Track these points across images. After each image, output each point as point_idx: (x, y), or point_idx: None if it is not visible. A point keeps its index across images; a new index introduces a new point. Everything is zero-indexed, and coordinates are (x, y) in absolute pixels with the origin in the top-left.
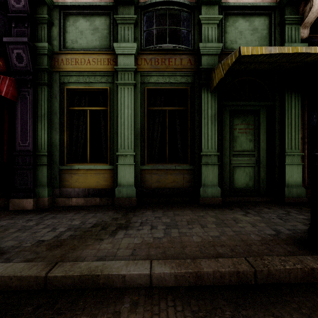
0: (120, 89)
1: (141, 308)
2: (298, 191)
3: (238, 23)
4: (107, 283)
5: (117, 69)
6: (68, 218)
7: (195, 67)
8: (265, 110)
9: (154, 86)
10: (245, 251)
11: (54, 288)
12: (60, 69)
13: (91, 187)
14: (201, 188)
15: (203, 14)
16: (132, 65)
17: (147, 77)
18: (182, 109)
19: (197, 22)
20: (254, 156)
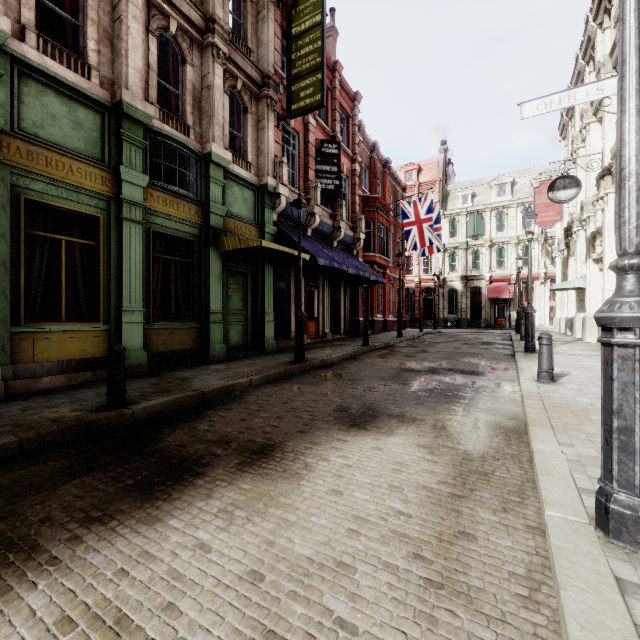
0: (125, 225)
1: (259, 388)
2: (272, 343)
3: (234, 189)
4: (233, 389)
5: (123, 200)
6: (100, 390)
7: (202, 221)
8: (251, 274)
9: (159, 228)
10: (275, 368)
11: (208, 399)
12: (16, 164)
13: (73, 357)
14: (211, 346)
15: (212, 172)
16: (142, 200)
17: (152, 216)
18: (188, 261)
19: (203, 173)
20: (243, 315)
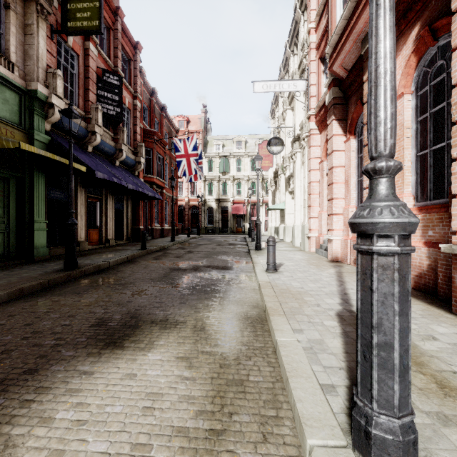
0: None
1: (1, 307)
2: (44, 251)
3: None
4: None
5: None
6: None
7: None
8: (15, 180)
9: None
10: (36, 279)
11: None
12: None
13: None
14: None
15: None
16: None
17: None
18: None
19: None
20: (4, 222)
